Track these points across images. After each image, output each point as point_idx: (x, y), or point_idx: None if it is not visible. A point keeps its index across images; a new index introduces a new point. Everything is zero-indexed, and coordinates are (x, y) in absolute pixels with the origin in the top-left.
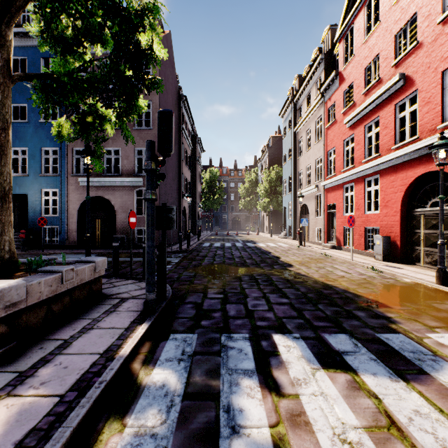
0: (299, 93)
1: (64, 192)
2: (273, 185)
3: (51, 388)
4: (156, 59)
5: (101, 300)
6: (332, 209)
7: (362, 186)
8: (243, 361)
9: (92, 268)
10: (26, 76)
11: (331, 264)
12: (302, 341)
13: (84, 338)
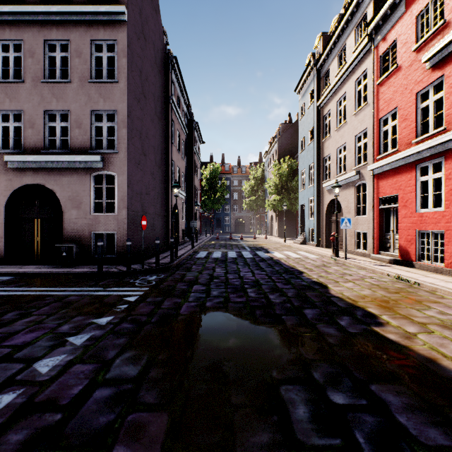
0: (326, 52)
1: None
2: (284, 179)
3: None
4: None
5: None
6: (388, 204)
7: None
8: None
9: None
10: None
11: (451, 310)
12: None
13: None
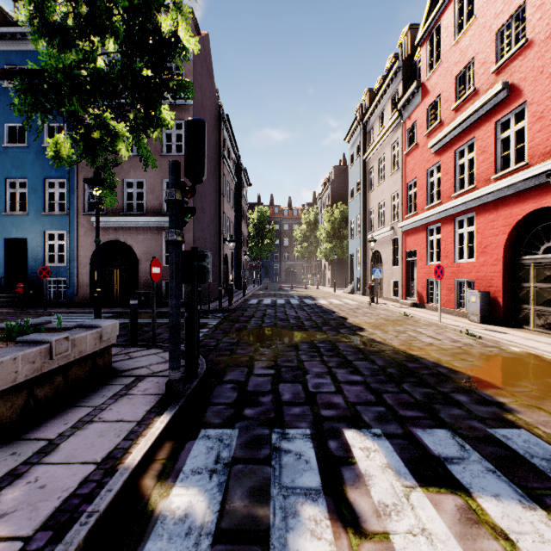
0: (370, 111)
1: (74, 236)
2: (337, 227)
3: (13, 525)
4: (183, 50)
5: (110, 378)
6: (412, 257)
7: (452, 227)
8: (303, 474)
9: (96, 335)
10: (5, 73)
11: (413, 327)
12: (385, 440)
13: (77, 437)
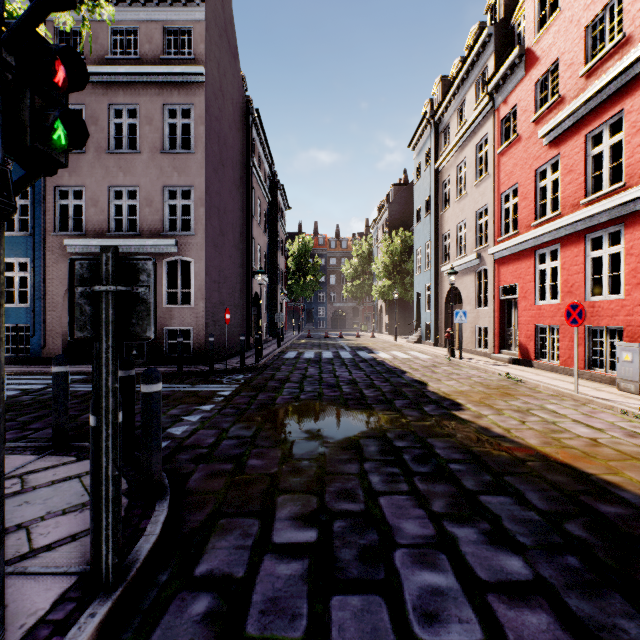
0: (444, 104)
1: (40, 265)
2: (397, 259)
3: None
4: None
5: None
6: (509, 294)
7: (581, 249)
8: None
9: None
10: None
11: (536, 401)
12: None
13: None
